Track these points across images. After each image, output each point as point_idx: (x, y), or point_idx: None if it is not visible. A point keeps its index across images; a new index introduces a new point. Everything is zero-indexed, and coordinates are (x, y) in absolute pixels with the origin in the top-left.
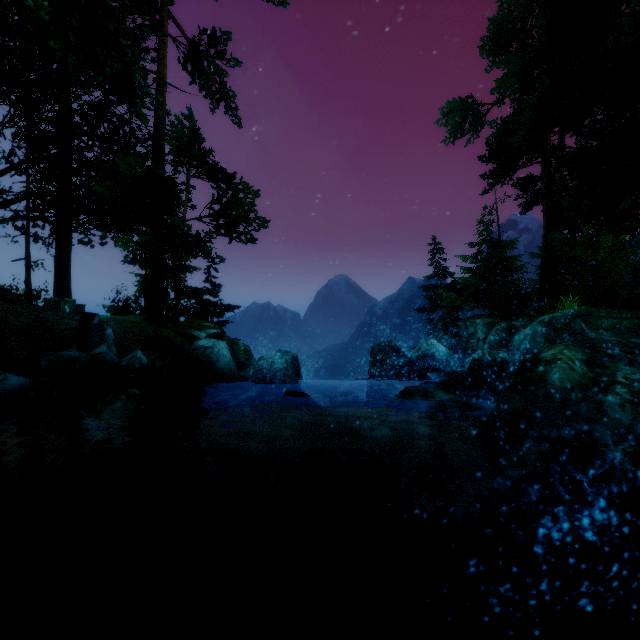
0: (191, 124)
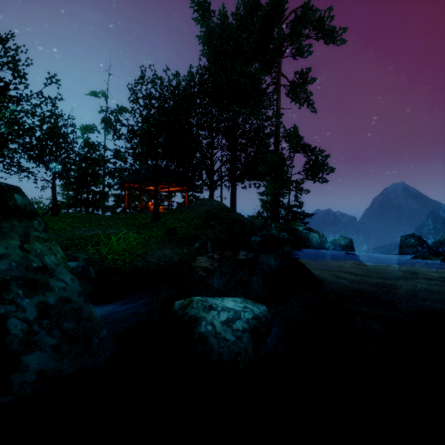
0: (297, 133)
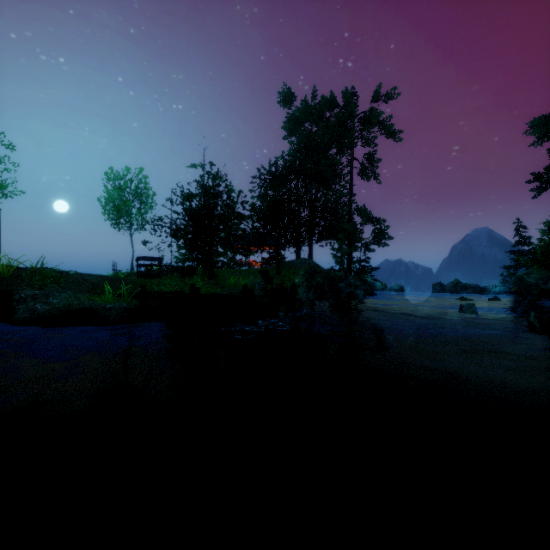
0: (366, 211)
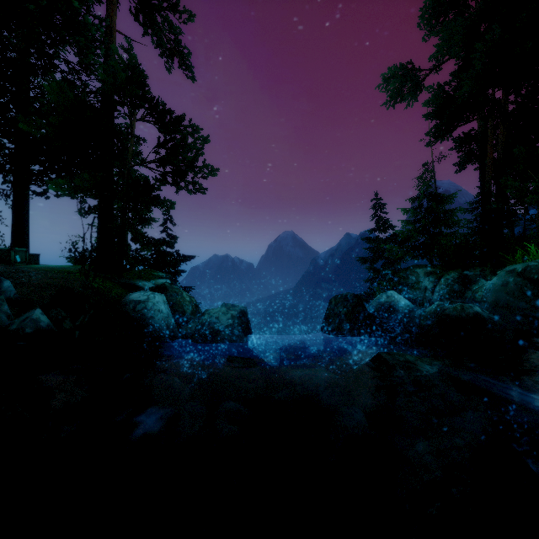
0: (131, 57)
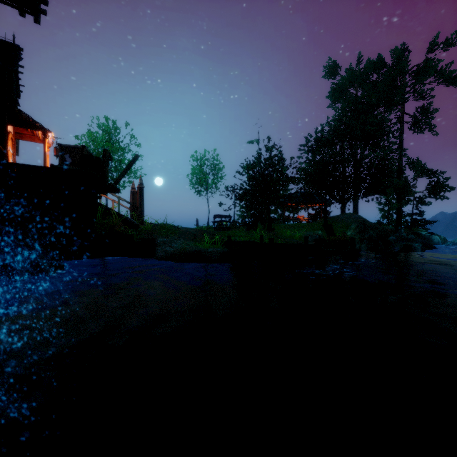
0: (420, 165)
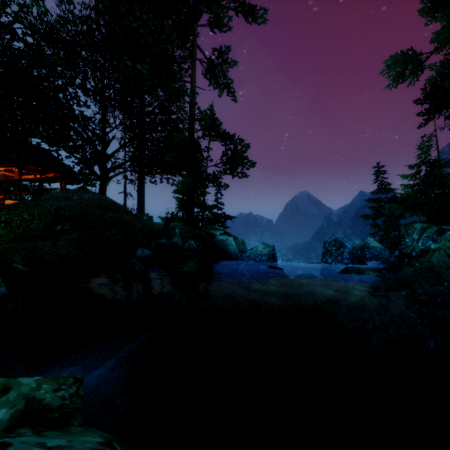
0: (212, 113)
